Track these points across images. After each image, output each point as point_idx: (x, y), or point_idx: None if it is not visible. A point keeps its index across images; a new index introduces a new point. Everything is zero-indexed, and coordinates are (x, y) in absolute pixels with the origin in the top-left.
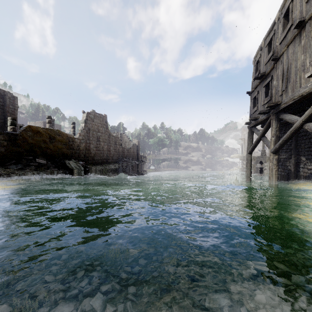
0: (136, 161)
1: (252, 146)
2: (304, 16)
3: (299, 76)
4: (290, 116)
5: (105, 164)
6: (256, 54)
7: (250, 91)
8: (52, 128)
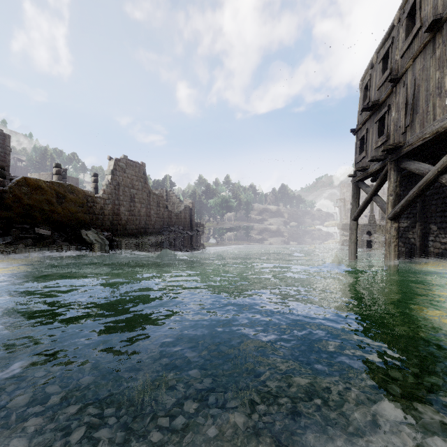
0: (189, 230)
1: (358, 208)
2: (440, 13)
3: (432, 103)
4: (418, 164)
5: (143, 236)
6: (364, 74)
7: (356, 129)
8: (61, 182)
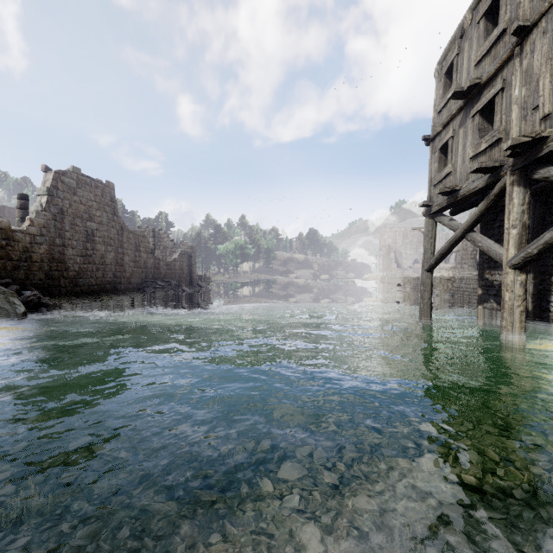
0: (187, 286)
1: (438, 253)
2: None
3: None
4: None
5: (108, 295)
6: (445, 51)
7: (432, 135)
8: None
